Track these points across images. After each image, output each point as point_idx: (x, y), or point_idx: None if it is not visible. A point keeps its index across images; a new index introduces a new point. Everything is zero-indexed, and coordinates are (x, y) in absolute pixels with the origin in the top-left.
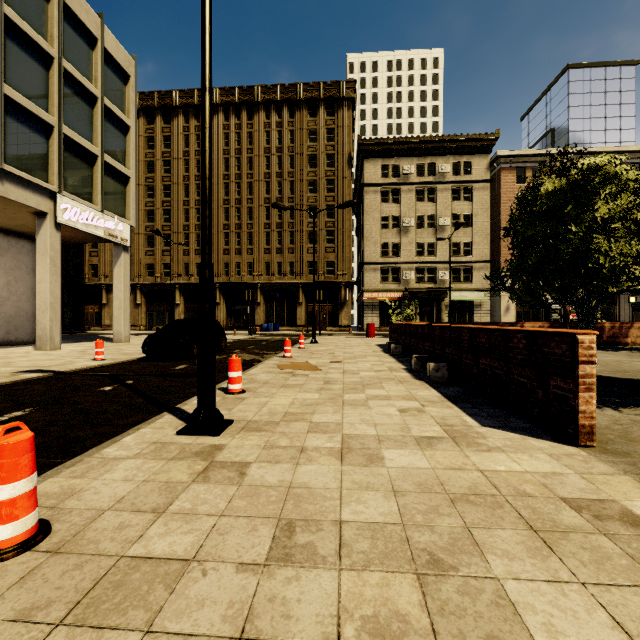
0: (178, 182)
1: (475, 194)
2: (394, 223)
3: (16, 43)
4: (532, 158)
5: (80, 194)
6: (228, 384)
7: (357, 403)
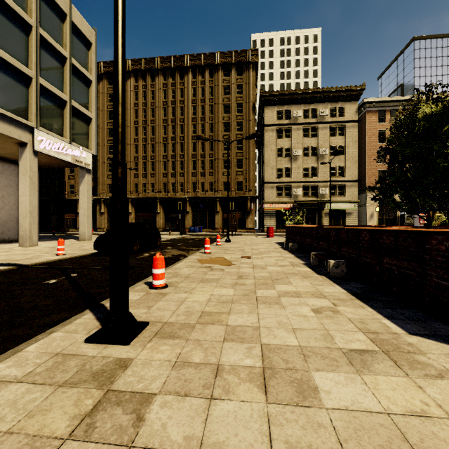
0: (130, 125)
1: (347, 131)
2: (286, 153)
3: (2, 14)
4: (390, 103)
5: (53, 130)
6: (152, 280)
7: (270, 301)
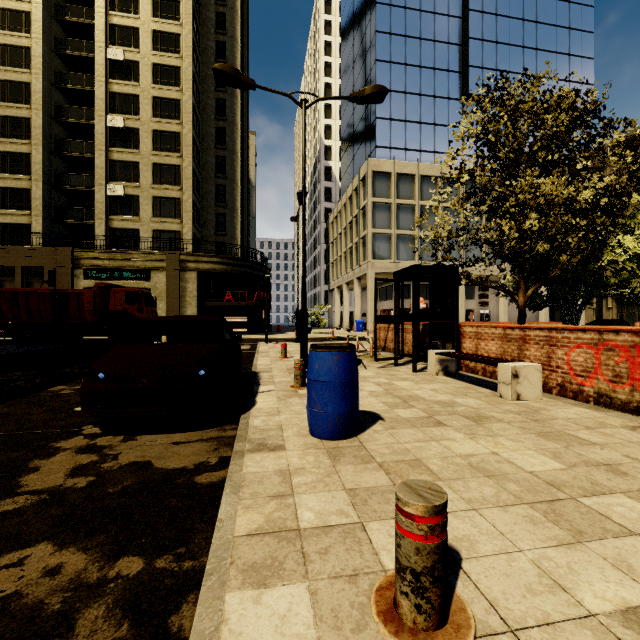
0: None
1: None
2: None
3: None
4: None
5: None
6: None
7: None
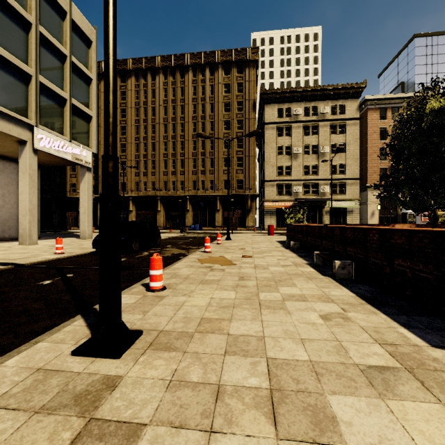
0: (131, 124)
1: (348, 128)
2: (287, 151)
3: (1, 11)
4: (392, 101)
5: (53, 128)
6: (149, 281)
7: (274, 305)
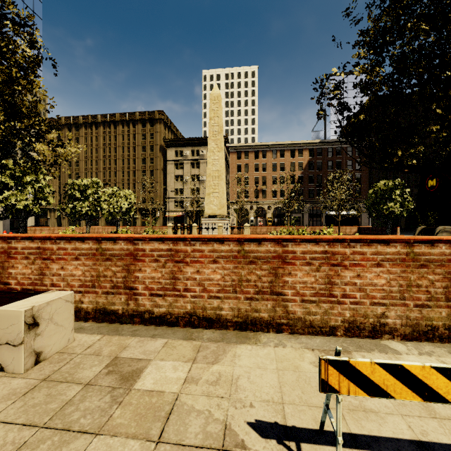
0: (82, 159)
1: None
2: (181, 178)
3: None
4: (244, 147)
5: None
6: None
7: None
